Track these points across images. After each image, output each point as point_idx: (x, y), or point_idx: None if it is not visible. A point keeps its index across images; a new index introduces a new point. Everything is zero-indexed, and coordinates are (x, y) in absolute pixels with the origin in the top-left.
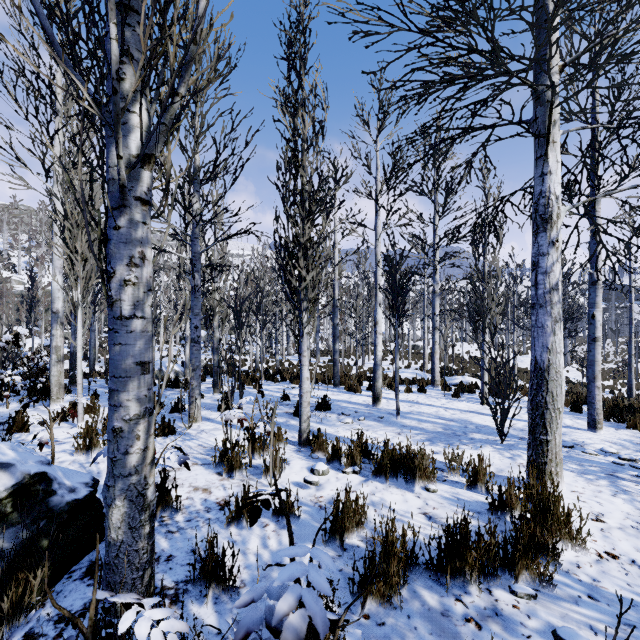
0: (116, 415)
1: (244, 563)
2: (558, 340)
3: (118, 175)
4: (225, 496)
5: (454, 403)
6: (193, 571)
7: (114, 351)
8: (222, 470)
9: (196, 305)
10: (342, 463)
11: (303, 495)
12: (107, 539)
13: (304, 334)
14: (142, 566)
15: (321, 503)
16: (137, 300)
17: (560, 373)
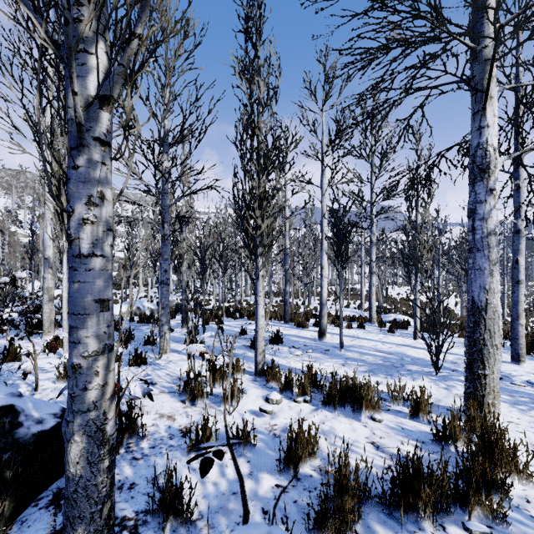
0: (75, 352)
1: (202, 492)
2: (495, 281)
3: (74, 112)
4: (187, 423)
5: (390, 338)
6: (152, 503)
7: (73, 289)
8: (186, 398)
9: (165, 251)
10: (294, 392)
11: (259, 423)
12: (66, 473)
13: (259, 276)
14: (101, 500)
15: (275, 431)
16: (96, 239)
17: (497, 312)
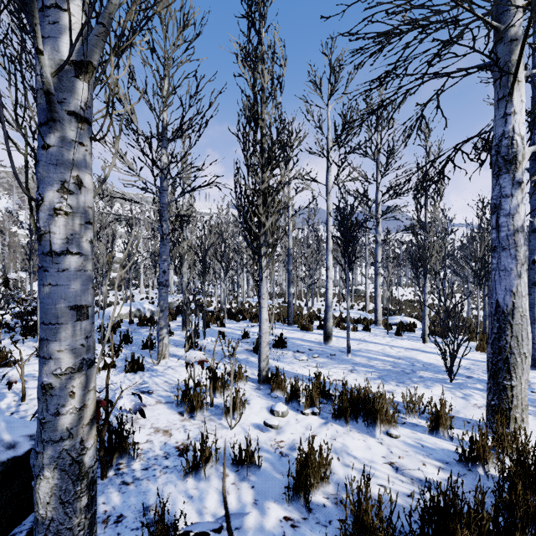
0: (45, 369)
1: None
2: (523, 283)
3: (40, 77)
4: (185, 439)
5: (398, 341)
6: None
7: (43, 293)
8: (184, 409)
9: (164, 251)
10: (300, 403)
11: (263, 439)
12: (35, 515)
13: (263, 278)
14: None
15: (282, 449)
16: (71, 233)
17: (525, 317)
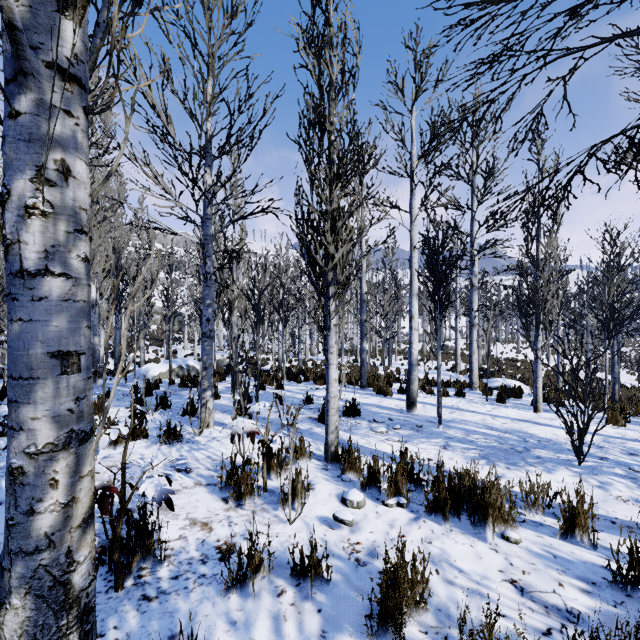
0: (14, 445)
1: None
2: None
3: None
4: (229, 536)
5: (501, 410)
6: None
7: (11, 332)
8: (229, 495)
9: (208, 295)
10: (381, 489)
11: (333, 539)
12: None
13: (331, 326)
14: None
15: (358, 554)
16: (52, 244)
17: None
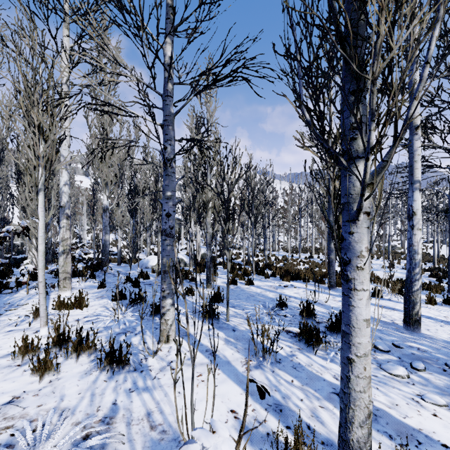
0: None
1: None
2: None
3: None
4: None
5: None
6: None
7: None
8: None
9: (168, 185)
10: None
11: None
12: None
13: (360, 214)
14: None
15: None
16: None
17: None
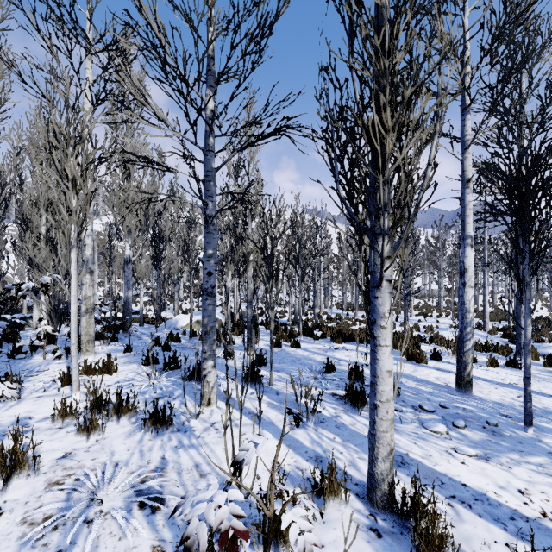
0: None
1: None
2: None
3: None
4: None
5: None
6: None
7: None
8: None
9: (209, 243)
10: None
11: None
12: None
13: (382, 282)
14: None
15: None
16: None
17: None
